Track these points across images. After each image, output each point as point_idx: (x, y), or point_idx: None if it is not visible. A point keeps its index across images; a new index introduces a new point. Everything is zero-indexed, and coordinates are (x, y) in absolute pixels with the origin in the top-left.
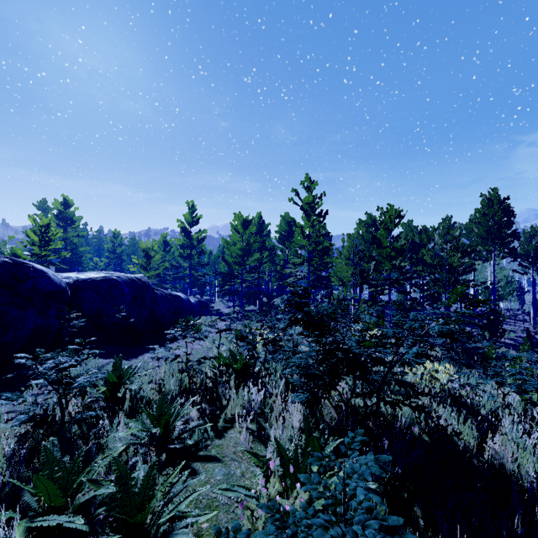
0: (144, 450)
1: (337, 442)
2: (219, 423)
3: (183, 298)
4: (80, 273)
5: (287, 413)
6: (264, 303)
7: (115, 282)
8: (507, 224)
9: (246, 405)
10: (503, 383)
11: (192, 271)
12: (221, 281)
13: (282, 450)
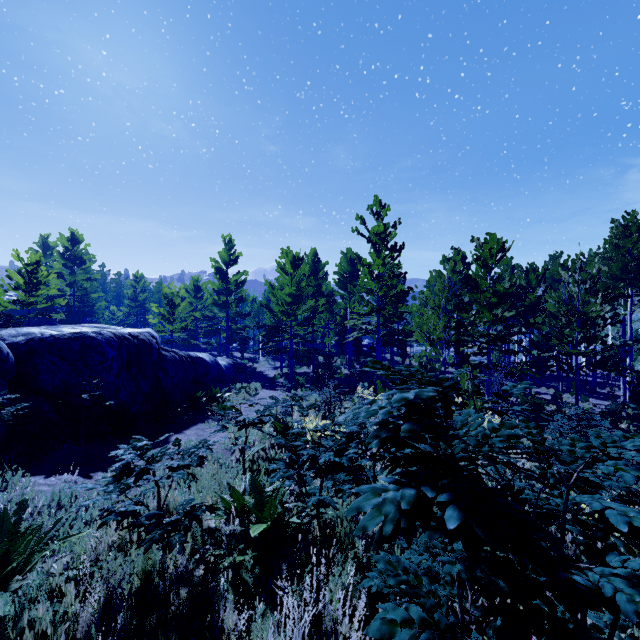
0: None
1: None
2: None
3: (208, 360)
4: (50, 327)
5: None
6: (320, 363)
7: (92, 342)
8: None
9: None
10: None
11: (229, 323)
12: (264, 336)
13: None
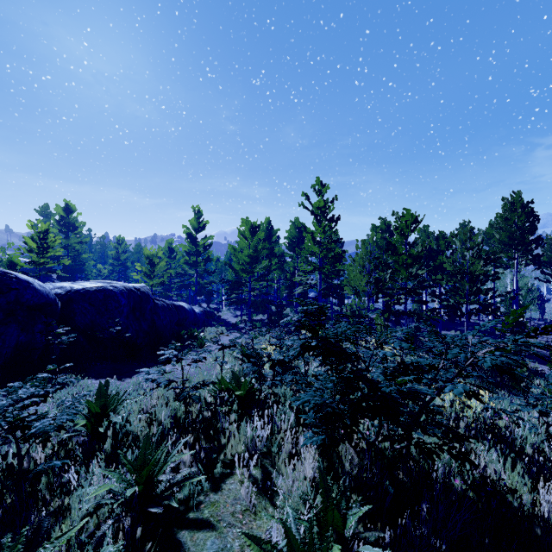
0: (120, 510)
1: (363, 510)
2: (216, 469)
3: (187, 308)
4: (75, 283)
5: (297, 452)
6: (273, 312)
7: (111, 293)
8: (531, 229)
9: (249, 444)
10: (548, 413)
11: (198, 279)
12: (228, 289)
13: (293, 538)
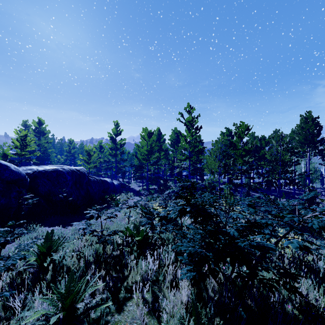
0: None
1: None
2: (120, 294)
3: (109, 181)
4: (39, 166)
5: (176, 280)
6: (161, 183)
7: (61, 173)
8: (317, 134)
9: (144, 275)
10: None
11: (117, 164)
12: (134, 170)
13: None
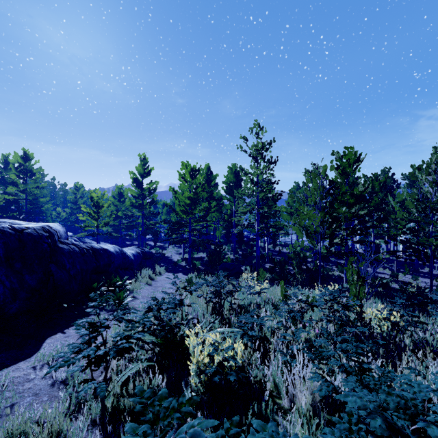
0: None
1: None
2: None
3: (112, 251)
4: None
5: None
6: (212, 250)
7: None
8: None
9: None
10: None
11: (144, 220)
12: (168, 229)
13: None
